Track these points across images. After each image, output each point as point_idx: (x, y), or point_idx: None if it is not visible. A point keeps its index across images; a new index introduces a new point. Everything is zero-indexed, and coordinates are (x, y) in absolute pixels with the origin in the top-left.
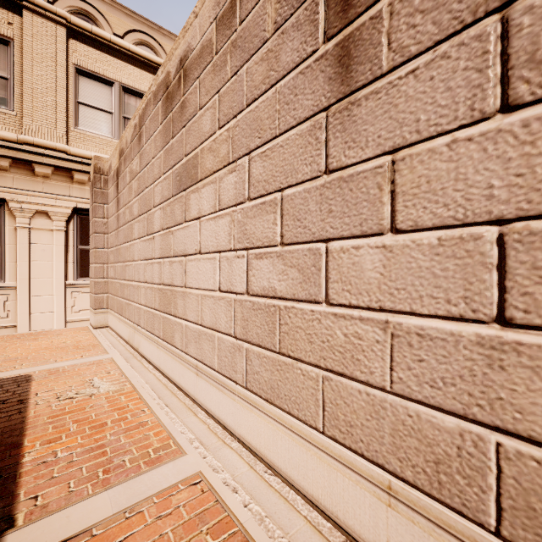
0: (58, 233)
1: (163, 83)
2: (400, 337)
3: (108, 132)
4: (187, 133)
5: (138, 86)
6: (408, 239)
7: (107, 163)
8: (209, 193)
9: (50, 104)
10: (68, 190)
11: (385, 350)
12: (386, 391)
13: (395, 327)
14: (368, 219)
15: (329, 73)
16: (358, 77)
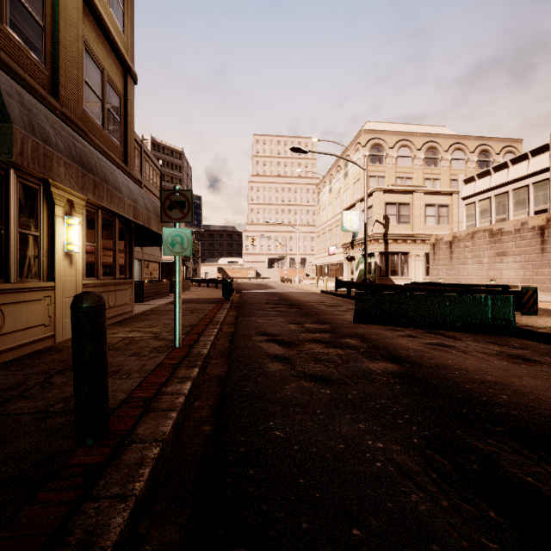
0: (421, 261)
1: (489, 230)
2: (549, 279)
3: (434, 223)
4: (502, 245)
5: (443, 203)
6: (550, 270)
7: (439, 237)
8: (511, 259)
9: (419, 220)
10: (423, 246)
11: (547, 281)
12: (547, 285)
13: (548, 278)
14: (545, 267)
15: (540, 250)
16: (544, 252)
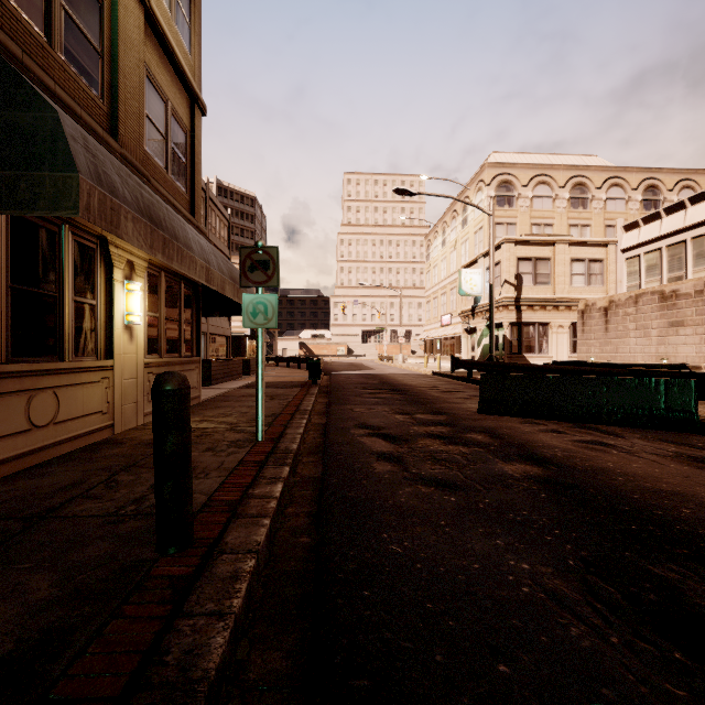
0: (565, 334)
1: (659, 292)
2: None
3: (583, 284)
4: (677, 312)
5: (595, 256)
6: None
7: (590, 302)
8: (690, 330)
9: (563, 279)
10: (569, 314)
11: None
12: None
13: None
14: None
15: None
16: None
